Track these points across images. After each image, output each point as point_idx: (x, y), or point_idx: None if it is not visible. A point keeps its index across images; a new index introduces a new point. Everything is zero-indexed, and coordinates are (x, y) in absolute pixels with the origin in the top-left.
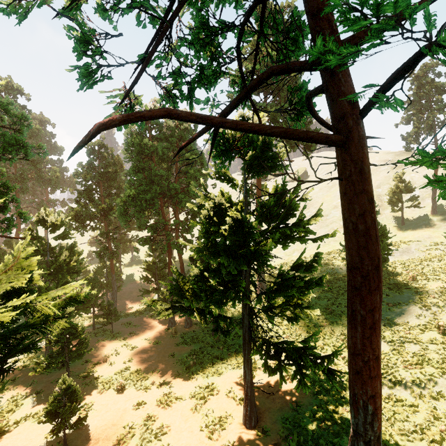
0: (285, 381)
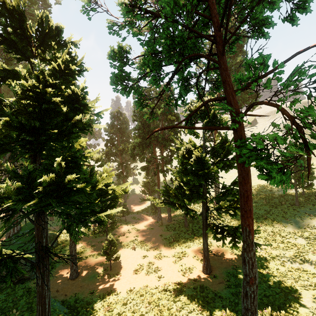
0: (225, 244)
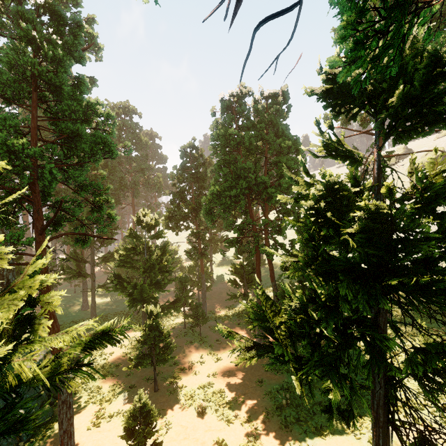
0: None
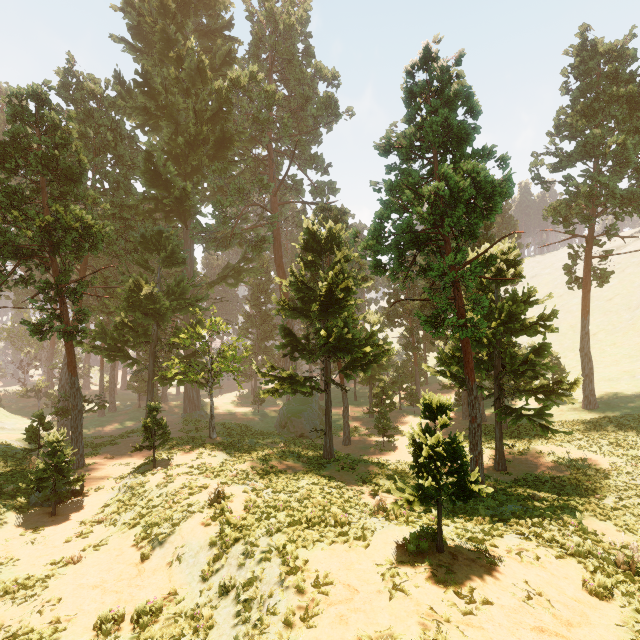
0: (504, 422)
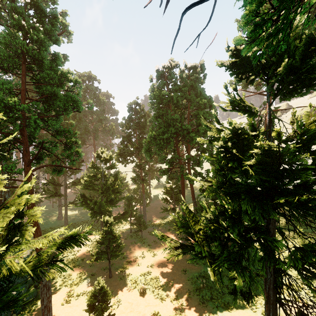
0: None
